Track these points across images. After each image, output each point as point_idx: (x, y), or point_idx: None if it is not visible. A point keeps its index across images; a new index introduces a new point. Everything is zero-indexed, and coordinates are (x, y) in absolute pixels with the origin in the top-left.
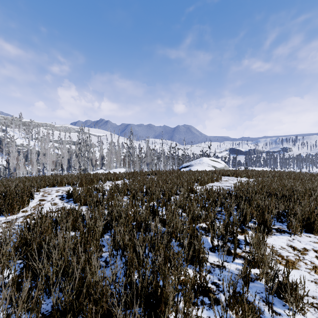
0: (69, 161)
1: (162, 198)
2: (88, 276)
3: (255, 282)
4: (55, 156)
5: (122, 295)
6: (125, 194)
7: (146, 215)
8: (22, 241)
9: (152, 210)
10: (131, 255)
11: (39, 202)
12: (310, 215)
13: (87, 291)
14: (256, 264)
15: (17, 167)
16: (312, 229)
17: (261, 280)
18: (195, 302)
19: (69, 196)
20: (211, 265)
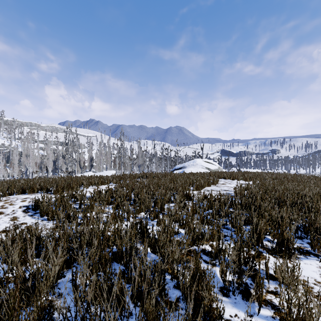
0: (55, 163)
1: (153, 207)
2: None
3: None
4: (39, 158)
5: None
6: (109, 202)
7: (131, 236)
8: None
9: (140, 228)
10: None
11: None
12: None
13: None
14: None
15: None
16: None
17: None
18: None
19: (36, 206)
20: None
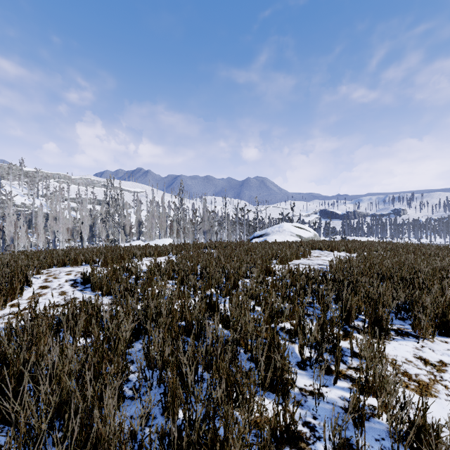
0: (91, 228)
1: (224, 283)
2: (96, 425)
3: (371, 421)
4: (71, 221)
5: None
6: (170, 277)
7: (201, 311)
8: None
9: (210, 303)
10: (175, 379)
11: (38, 290)
12: (446, 309)
13: (97, 449)
14: (371, 389)
15: (16, 237)
16: (449, 330)
17: (380, 418)
18: None
19: (85, 280)
20: (301, 392)
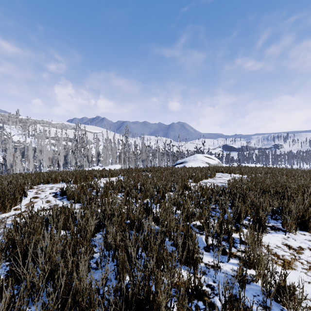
0: (65, 158)
1: (156, 195)
2: (75, 282)
3: (251, 284)
4: (51, 153)
5: (111, 303)
6: (119, 190)
7: (140, 213)
8: (9, 242)
9: (146, 208)
10: (123, 256)
11: (31, 199)
12: (304, 213)
13: (75, 298)
14: (252, 264)
15: (14, 164)
16: (306, 227)
17: (257, 282)
18: (189, 307)
19: (63, 193)
20: (206, 266)
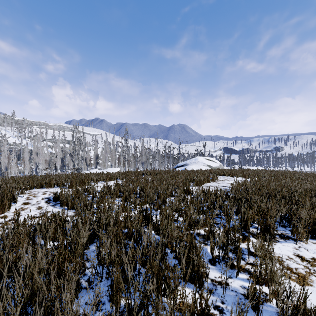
0: (62, 160)
1: (156, 200)
2: (57, 314)
3: (264, 305)
4: (48, 155)
5: None
6: (117, 195)
7: (139, 221)
8: None
9: (145, 215)
10: (119, 274)
11: (22, 206)
12: None
13: None
14: (264, 280)
15: (8, 167)
16: None
17: (271, 302)
18: None
19: (56, 198)
20: (212, 282)
